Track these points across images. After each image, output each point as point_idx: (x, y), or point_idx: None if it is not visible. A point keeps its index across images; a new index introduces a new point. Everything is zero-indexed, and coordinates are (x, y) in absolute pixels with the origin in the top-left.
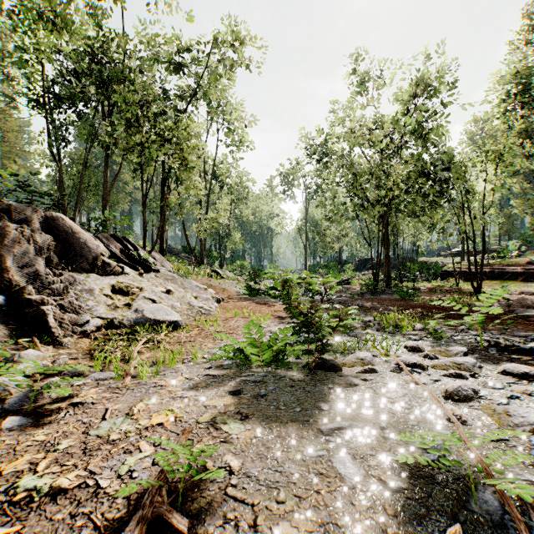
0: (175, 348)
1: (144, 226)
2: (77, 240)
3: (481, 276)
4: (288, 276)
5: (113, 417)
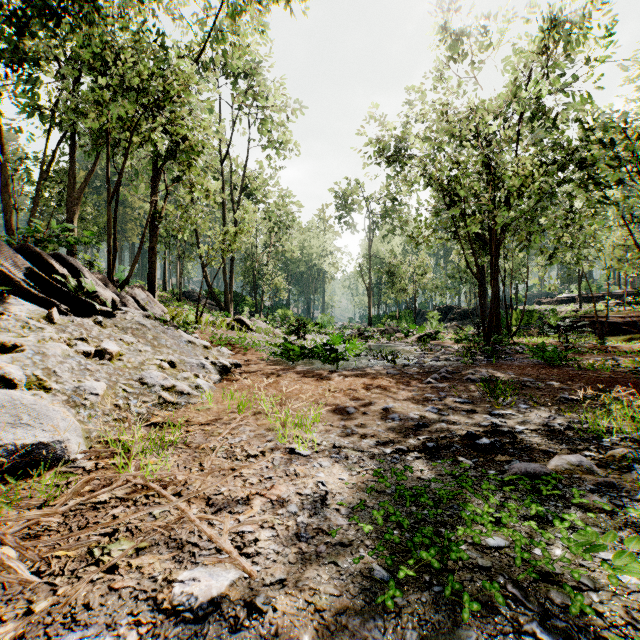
0: None
1: (110, 241)
2: None
3: None
4: None
5: None
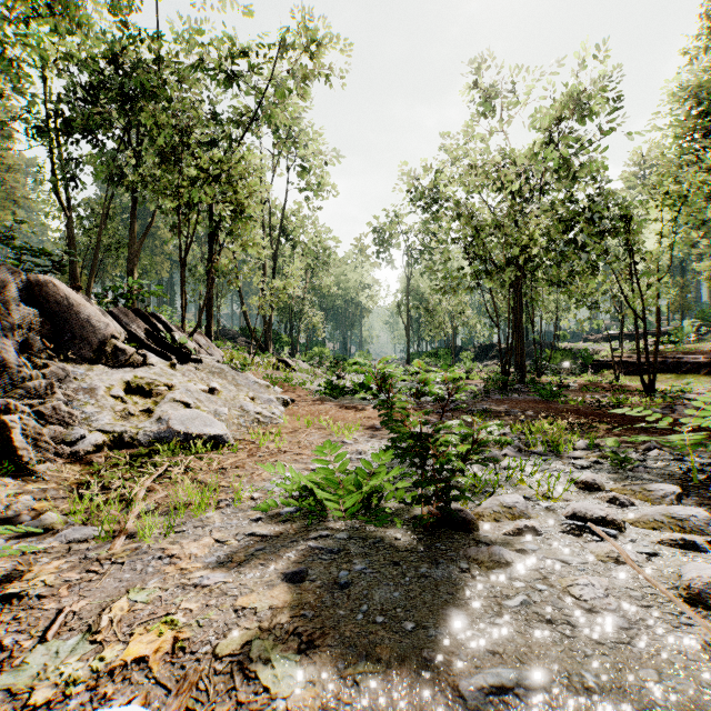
0: (212, 479)
1: (183, 298)
2: (75, 316)
3: (654, 368)
4: (387, 369)
5: (62, 635)
